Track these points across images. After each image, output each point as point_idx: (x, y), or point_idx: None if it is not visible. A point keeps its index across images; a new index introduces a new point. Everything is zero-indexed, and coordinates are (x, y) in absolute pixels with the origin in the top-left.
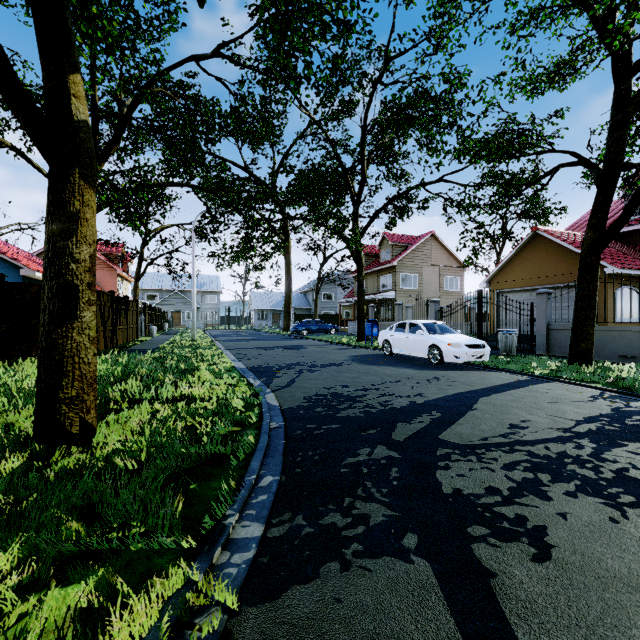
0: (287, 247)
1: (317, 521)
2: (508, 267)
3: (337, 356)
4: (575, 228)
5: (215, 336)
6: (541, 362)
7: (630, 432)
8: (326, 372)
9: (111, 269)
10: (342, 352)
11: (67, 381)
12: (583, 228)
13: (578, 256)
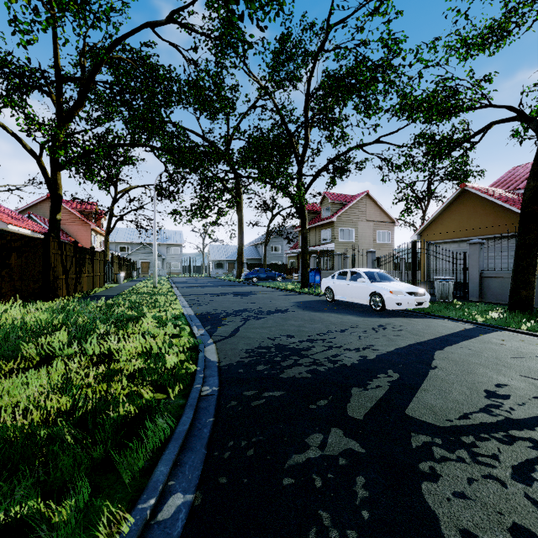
0: (240, 205)
1: None
2: (438, 221)
3: (283, 302)
4: (496, 186)
5: (176, 283)
6: (480, 309)
7: None
8: (271, 319)
9: (86, 224)
10: (287, 298)
11: None
12: (504, 186)
13: (504, 210)
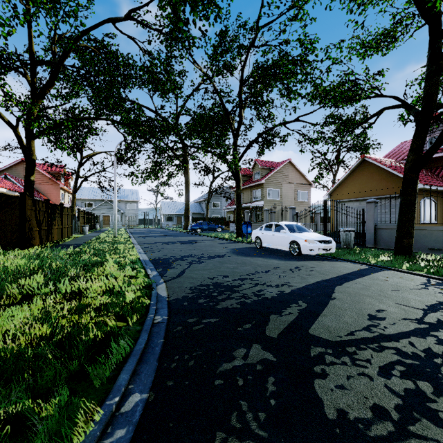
0: (186, 169)
1: None
2: (344, 184)
3: (221, 249)
4: (389, 157)
5: (133, 233)
6: (373, 253)
7: None
8: (211, 263)
9: (55, 184)
10: (225, 246)
11: None
12: (394, 157)
13: (394, 176)
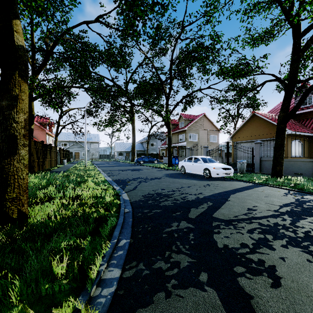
0: (133, 120)
1: (151, 266)
2: (240, 130)
3: (158, 174)
4: (271, 112)
5: (96, 164)
6: (258, 176)
7: (307, 211)
8: (153, 182)
9: (43, 130)
10: (160, 172)
11: (10, 189)
12: (275, 112)
13: (274, 125)
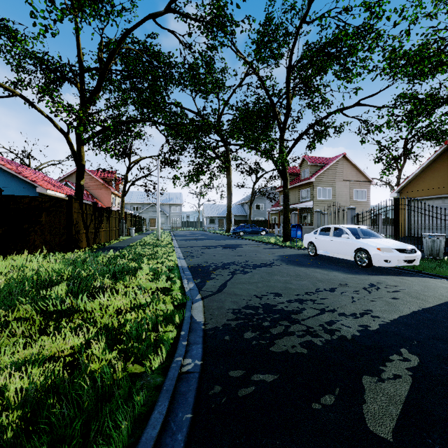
0: (228, 170)
1: None
2: (419, 178)
3: (267, 256)
4: None
5: (176, 236)
6: None
7: None
8: (257, 274)
9: (107, 189)
10: (271, 251)
11: None
12: None
13: None
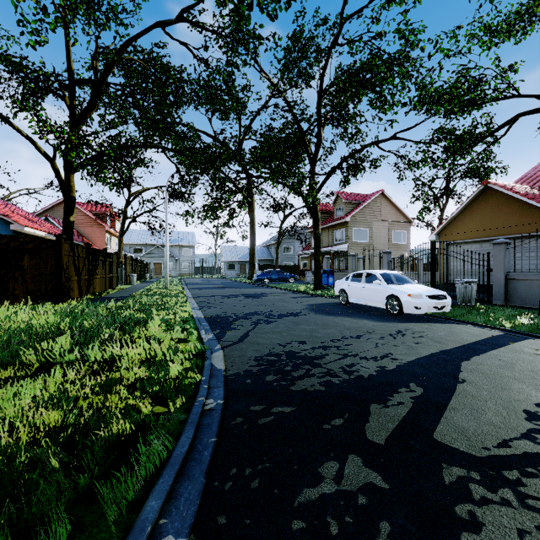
0: (251, 206)
1: None
2: (458, 220)
3: (295, 305)
4: (521, 183)
5: (188, 284)
6: (506, 314)
7: None
8: (282, 323)
9: (100, 226)
10: (299, 300)
11: None
12: (529, 183)
13: (531, 207)
